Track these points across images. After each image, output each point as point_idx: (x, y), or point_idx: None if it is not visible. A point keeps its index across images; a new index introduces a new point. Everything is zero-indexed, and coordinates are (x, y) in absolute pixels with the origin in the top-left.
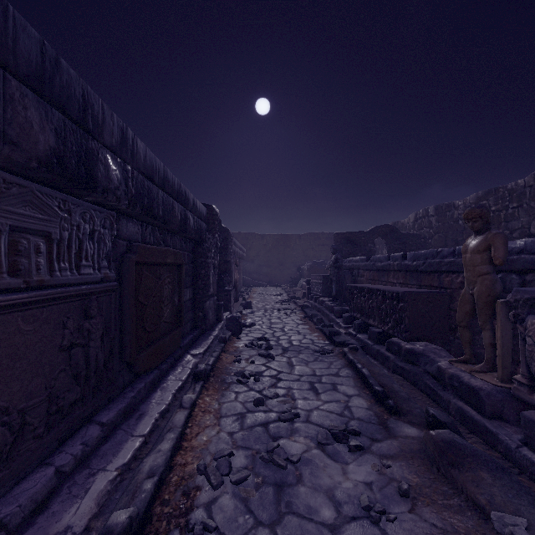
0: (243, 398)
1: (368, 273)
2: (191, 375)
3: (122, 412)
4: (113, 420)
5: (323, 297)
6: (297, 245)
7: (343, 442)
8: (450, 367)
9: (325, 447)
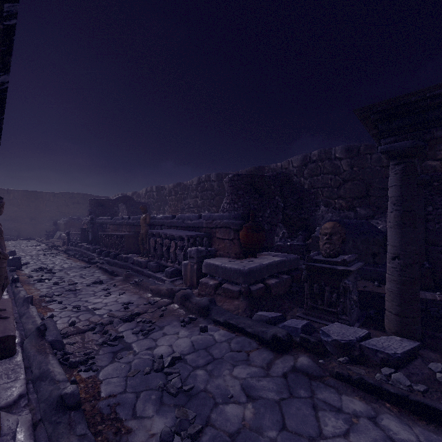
0: (46, 285)
1: (112, 226)
2: None
3: None
4: None
5: (81, 243)
6: (51, 202)
7: (96, 284)
8: (136, 258)
9: (90, 286)
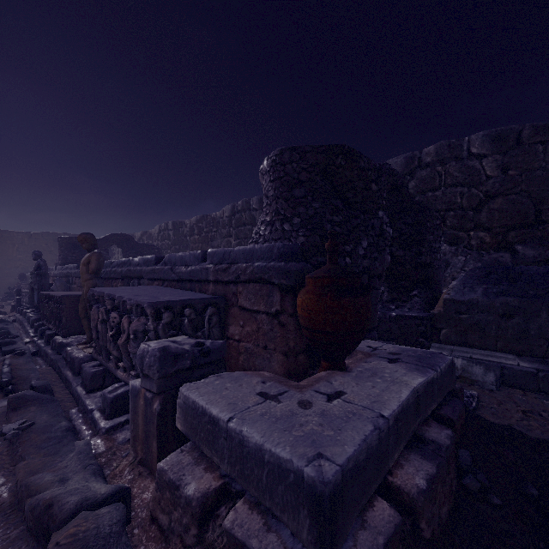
0: None
1: (78, 281)
2: None
3: None
4: None
5: (31, 308)
6: (25, 246)
7: None
8: (72, 349)
9: None
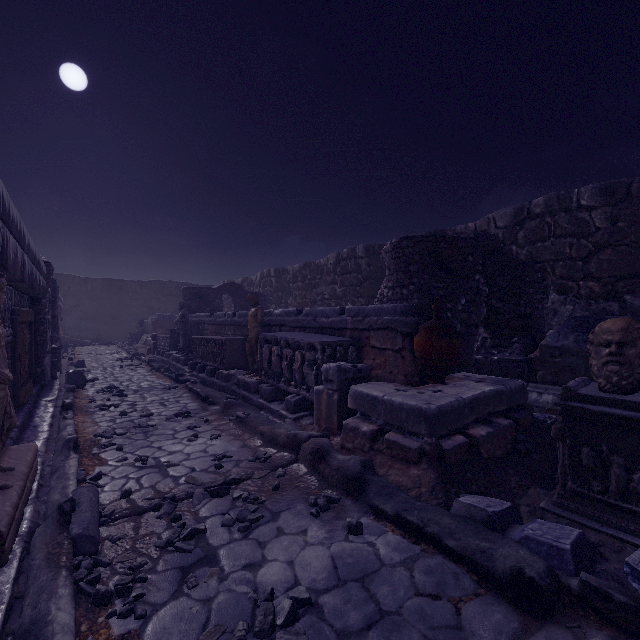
0: (110, 415)
1: (211, 327)
2: (55, 411)
3: (22, 424)
4: (20, 426)
5: (170, 350)
6: (137, 294)
7: (180, 416)
8: (242, 377)
9: (170, 420)
